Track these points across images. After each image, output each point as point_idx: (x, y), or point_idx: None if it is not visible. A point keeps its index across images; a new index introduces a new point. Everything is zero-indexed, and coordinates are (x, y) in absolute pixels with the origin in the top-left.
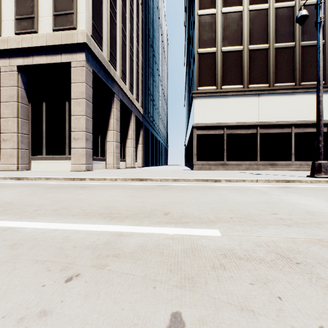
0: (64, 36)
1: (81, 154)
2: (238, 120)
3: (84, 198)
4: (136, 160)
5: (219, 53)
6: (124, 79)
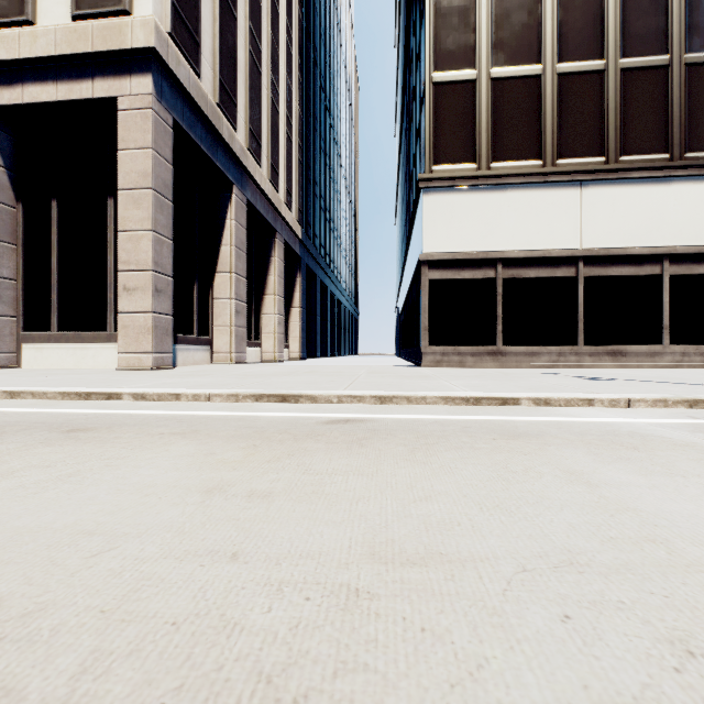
0: (99, 31)
1: (142, 328)
2: (531, 244)
3: None
4: (286, 343)
5: (483, 82)
6: (256, 153)
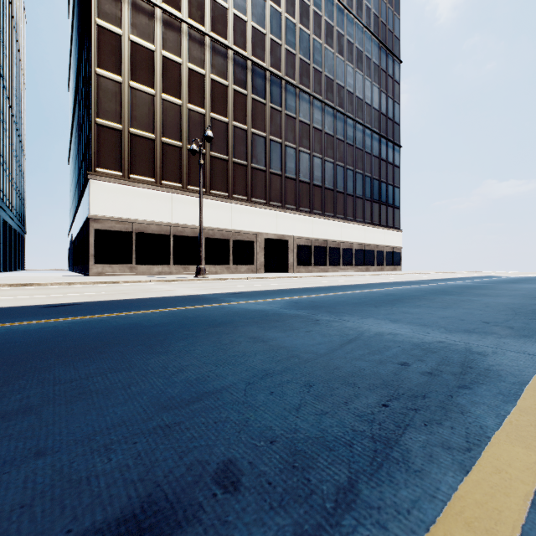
0: None
1: None
2: (150, 218)
3: None
4: None
5: (126, 133)
6: None
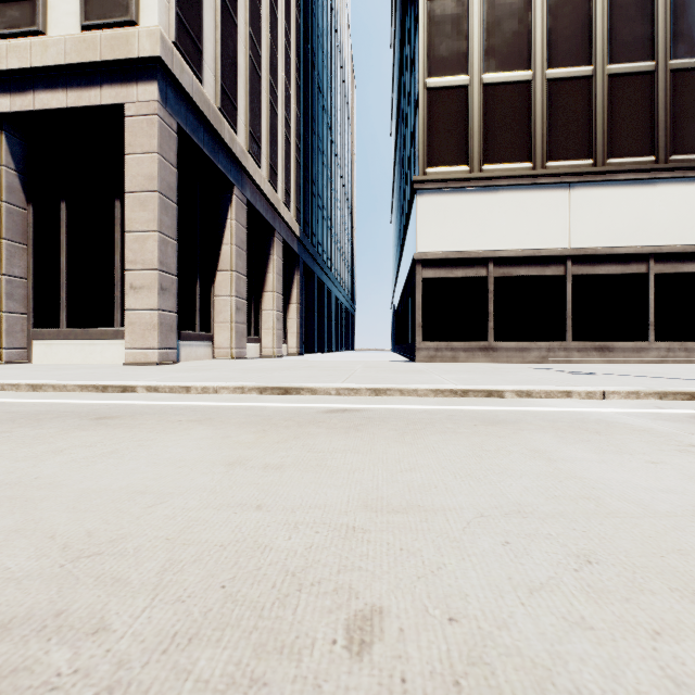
0: (107, 41)
1: (148, 324)
2: (521, 244)
3: (50, 473)
4: (284, 338)
5: (475, 88)
6: (256, 155)
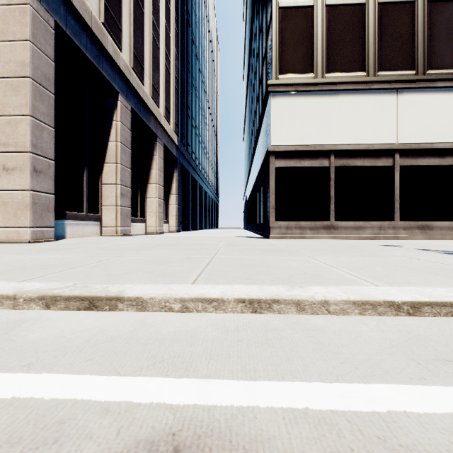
0: None
1: (20, 204)
2: (358, 139)
3: None
4: (166, 220)
5: (319, 8)
6: (139, 73)
